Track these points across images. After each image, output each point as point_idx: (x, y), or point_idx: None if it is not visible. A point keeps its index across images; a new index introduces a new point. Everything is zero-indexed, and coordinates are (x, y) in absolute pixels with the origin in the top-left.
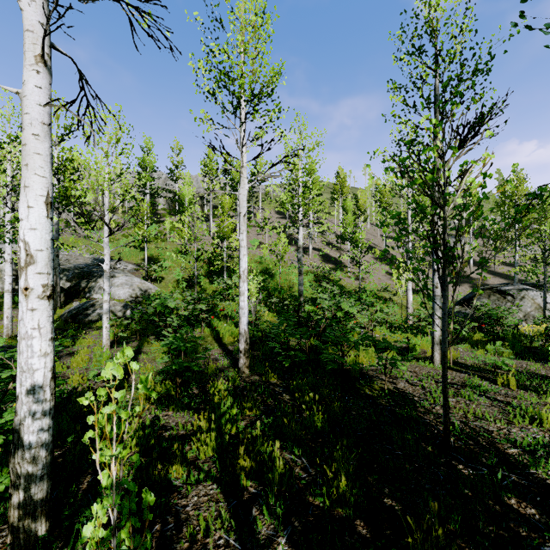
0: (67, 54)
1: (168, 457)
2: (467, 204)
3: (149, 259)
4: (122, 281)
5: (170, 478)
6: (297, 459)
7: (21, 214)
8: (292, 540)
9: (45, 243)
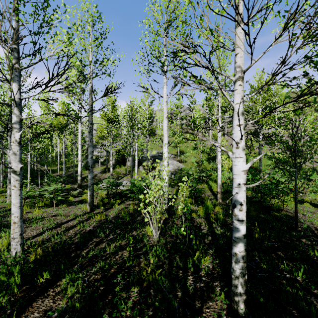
0: (169, 111)
1: (191, 213)
2: (301, 136)
3: (180, 152)
4: (169, 162)
5: (192, 216)
6: (230, 220)
7: (163, 150)
8: (221, 228)
9: (167, 155)
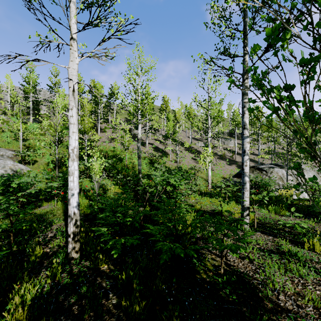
0: None
1: None
2: None
3: (28, 147)
4: None
5: None
6: None
7: None
8: None
9: None
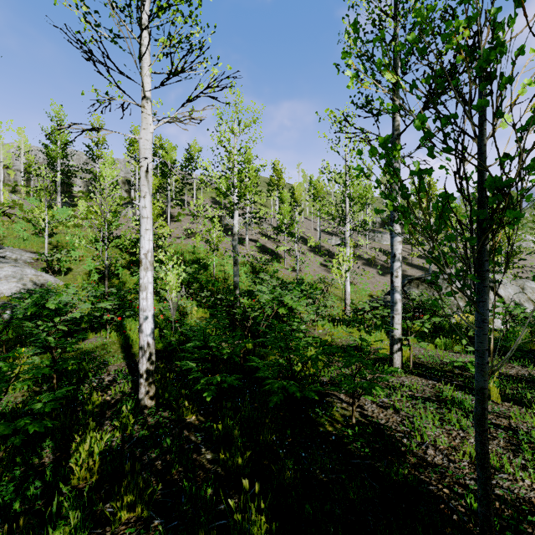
0: None
1: None
2: None
3: (56, 246)
4: (7, 273)
5: None
6: None
7: None
8: None
9: None
